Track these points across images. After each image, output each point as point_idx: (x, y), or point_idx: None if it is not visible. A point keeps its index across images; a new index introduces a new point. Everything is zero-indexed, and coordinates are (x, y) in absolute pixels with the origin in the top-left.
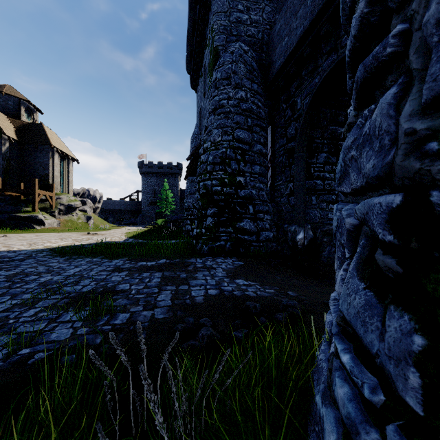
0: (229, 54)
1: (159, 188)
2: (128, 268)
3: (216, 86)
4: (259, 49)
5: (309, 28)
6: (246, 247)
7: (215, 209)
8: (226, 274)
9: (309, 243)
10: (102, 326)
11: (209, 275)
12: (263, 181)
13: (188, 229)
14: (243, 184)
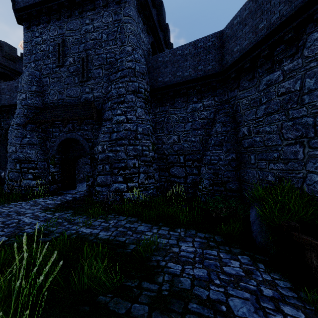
0: None
1: None
2: None
3: None
4: None
5: (7, 105)
6: None
7: None
8: None
9: None
10: None
11: None
12: None
13: None
14: None
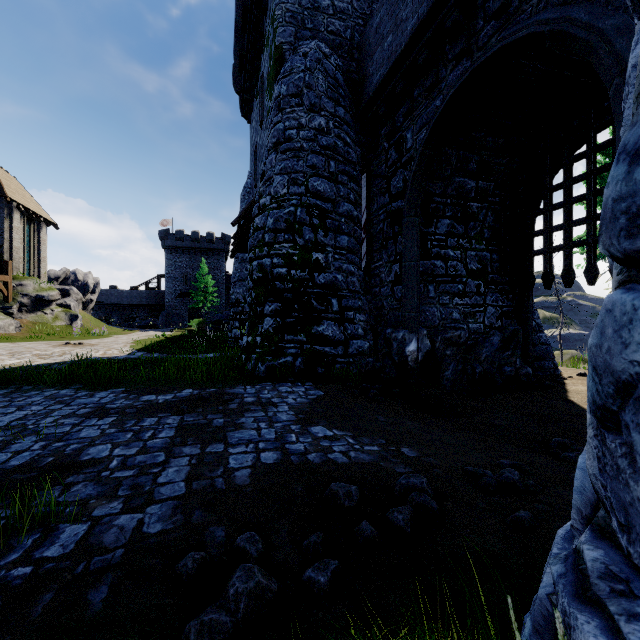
0: (301, 57)
1: (193, 271)
2: (119, 408)
3: (280, 106)
4: (347, 54)
5: (426, 18)
6: (327, 365)
7: (278, 304)
8: (295, 416)
9: (424, 358)
10: (10, 570)
11: (265, 419)
12: (354, 260)
13: (235, 336)
14: (323, 265)
